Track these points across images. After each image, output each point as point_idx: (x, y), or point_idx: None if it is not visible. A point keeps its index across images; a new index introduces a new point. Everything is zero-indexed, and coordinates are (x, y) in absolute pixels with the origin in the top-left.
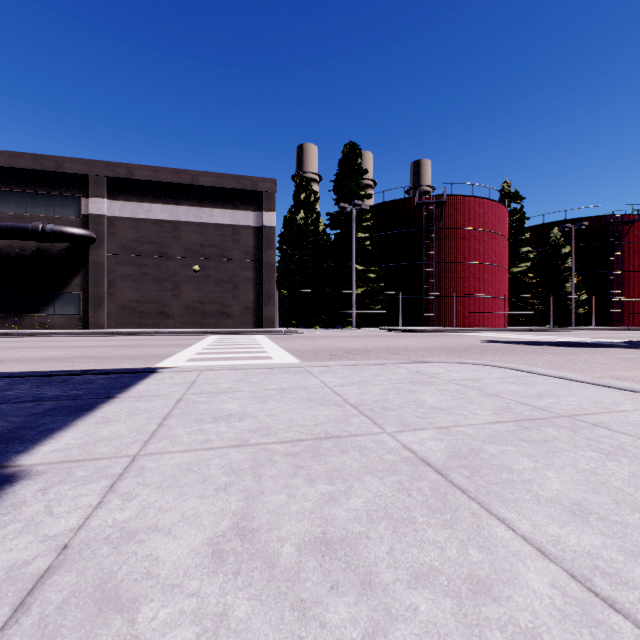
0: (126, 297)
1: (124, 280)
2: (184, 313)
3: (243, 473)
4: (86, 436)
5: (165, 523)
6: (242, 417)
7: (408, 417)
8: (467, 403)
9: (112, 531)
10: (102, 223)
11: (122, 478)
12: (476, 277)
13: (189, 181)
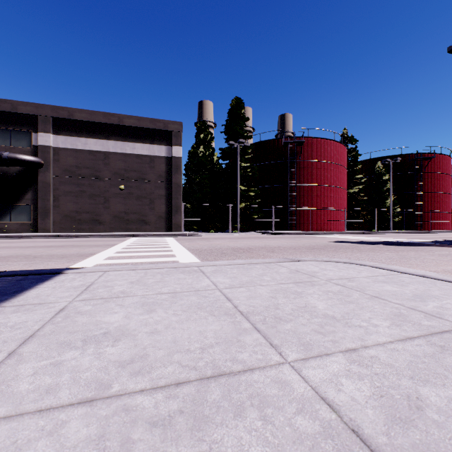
0: (67, 208)
1: (66, 196)
2: (112, 221)
3: None
4: None
5: None
6: (119, 337)
7: (306, 332)
8: (358, 309)
9: None
10: (48, 152)
11: None
12: (325, 195)
13: (116, 122)
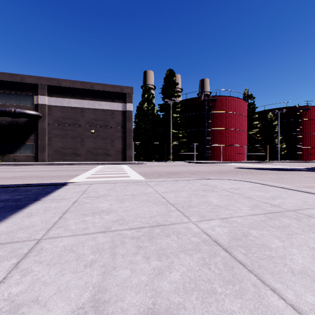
0: (57, 146)
1: (56, 137)
2: (86, 154)
3: (104, 252)
4: (14, 225)
5: (44, 296)
6: (109, 212)
7: (203, 211)
8: (235, 202)
9: (4, 304)
10: (45, 108)
11: (26, 257)
12: (232, 136)
13: (89, 87)
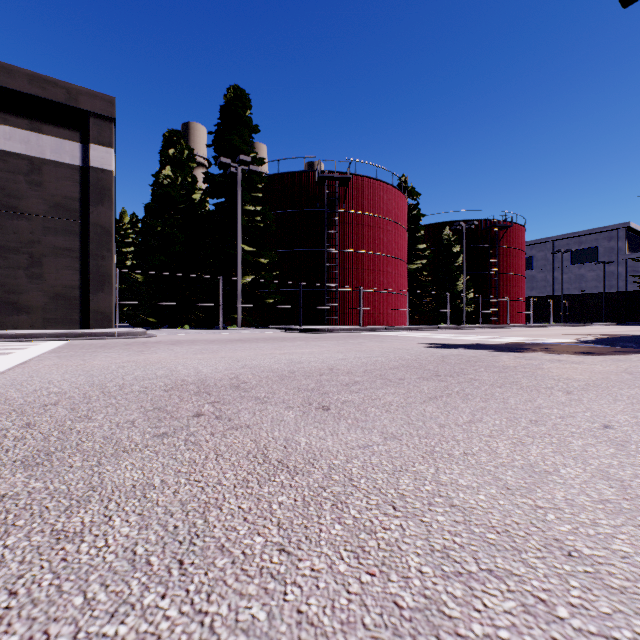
0: None
1: None
2: None
3: None
4: None
5: None
6: None
7: None
8: None
9: None
10: None
11: None
12: (381, 270)
13: None
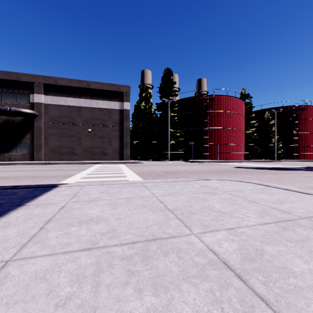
0: (53, 145)
1: (52, 136)
2: (83, 153)
3: (85, 281)
4: None
5: None
6: (98, 221)
7: (206, 220)
8: (240, 208)
9: None
10: (41, 107)
11: None
12: (229, 135)
13: (86, 86)
